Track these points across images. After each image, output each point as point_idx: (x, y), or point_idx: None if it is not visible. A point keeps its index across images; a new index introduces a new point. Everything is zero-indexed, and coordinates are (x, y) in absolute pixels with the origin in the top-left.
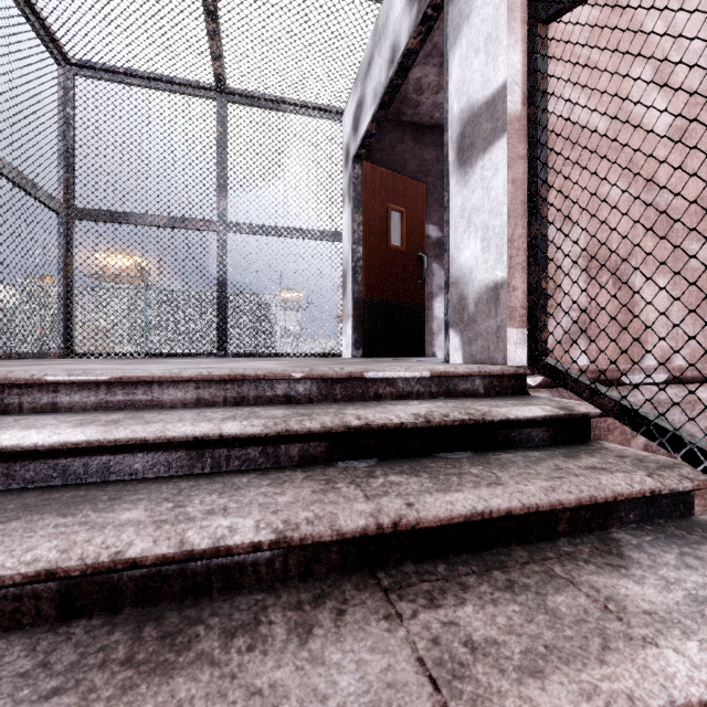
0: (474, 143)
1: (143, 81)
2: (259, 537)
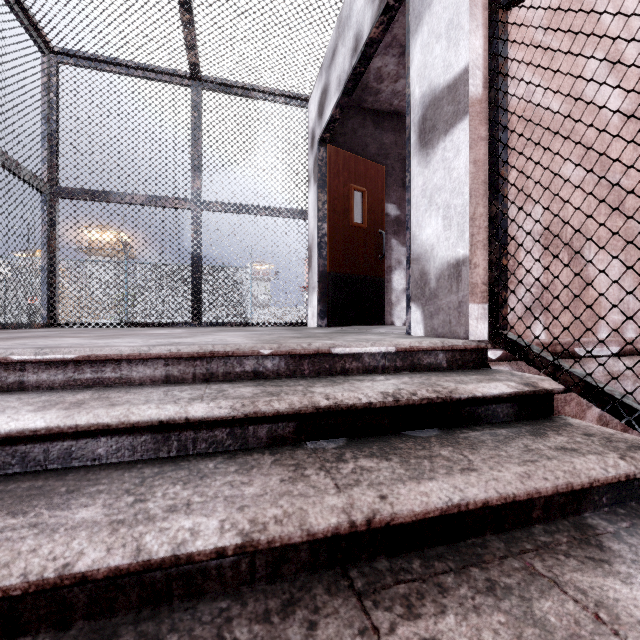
0: (435, 125)
1: (122, 68)
2: (223, 541)
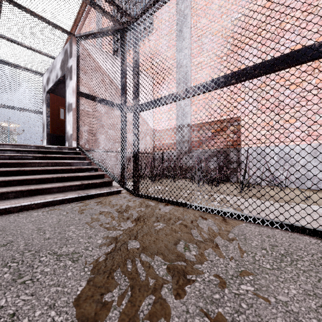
0: (69, 109)
1: None
2: (30, 155)
